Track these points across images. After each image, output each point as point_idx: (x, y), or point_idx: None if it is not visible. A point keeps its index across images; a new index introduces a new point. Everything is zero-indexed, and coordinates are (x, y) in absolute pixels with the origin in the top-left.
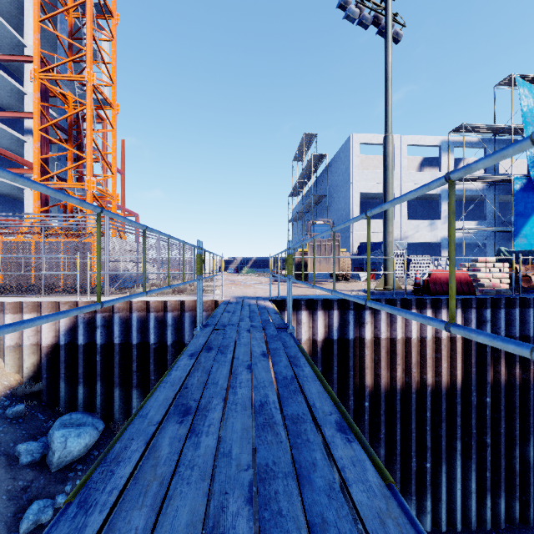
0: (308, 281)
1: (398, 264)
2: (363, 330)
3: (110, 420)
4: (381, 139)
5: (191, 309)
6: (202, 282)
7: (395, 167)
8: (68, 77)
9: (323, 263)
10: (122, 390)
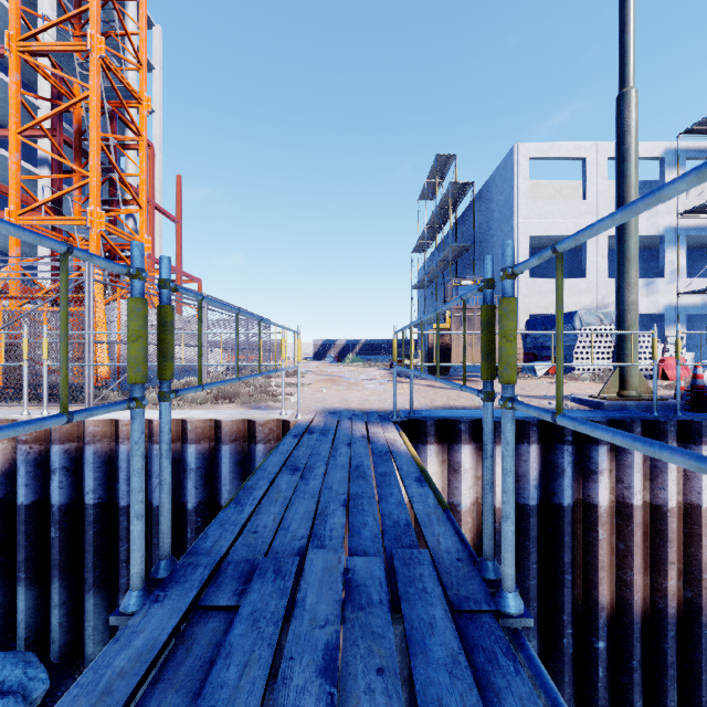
0: (448, 376)
1: (602, 348)
2: (592, 487)
3: (80, 654)
4: (564, 150)
5: (235, 437)
6: (168, 406)
7: (587, 194)
8: (61, 46)
9: (477, 346)
10: (100, 597)
